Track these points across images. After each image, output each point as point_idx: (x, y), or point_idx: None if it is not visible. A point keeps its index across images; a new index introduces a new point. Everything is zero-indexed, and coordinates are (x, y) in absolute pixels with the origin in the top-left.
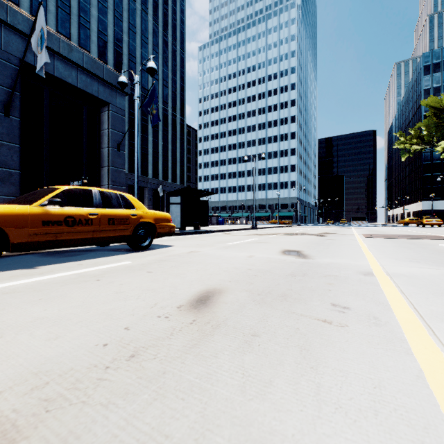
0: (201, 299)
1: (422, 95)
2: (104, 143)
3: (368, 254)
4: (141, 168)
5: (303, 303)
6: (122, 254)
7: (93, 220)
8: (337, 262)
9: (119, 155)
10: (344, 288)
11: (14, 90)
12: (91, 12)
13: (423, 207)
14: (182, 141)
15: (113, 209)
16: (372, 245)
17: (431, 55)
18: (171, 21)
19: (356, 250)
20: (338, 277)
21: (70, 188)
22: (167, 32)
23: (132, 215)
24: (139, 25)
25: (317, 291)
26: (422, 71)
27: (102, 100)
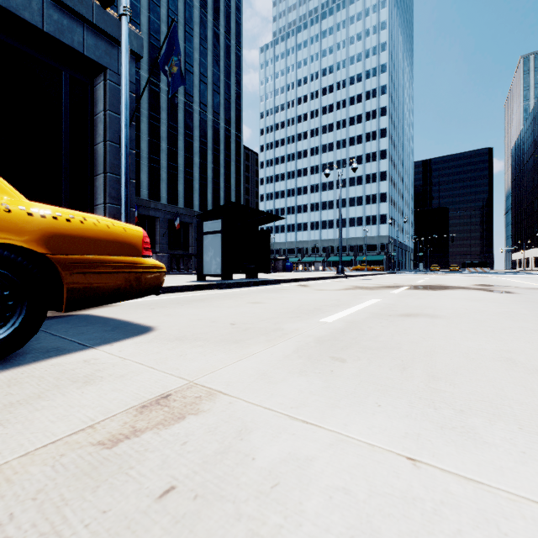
0: None
1: None
2: (98, 135)
3: None
4: (185, 198)
5: None
6: None
7: None
8: None
9: None
10: None
11: None
12: None
13: None
14: (237, 163)
15: None
16: None
17: None
18: (223, 8)
19: None
20: None
21: None
22: (218, 22)
23: None
24: (181, 12)
25: None
26: None
27: (92, 60)
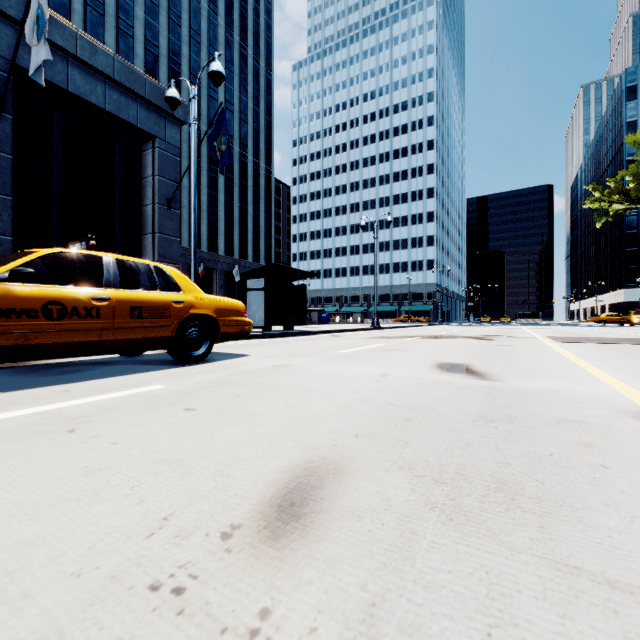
0: (291, 498)
1: (625, 130)
2: (147, 197)
3: (596, 372)
4: (209, 240)
5: (574, 520)
6: (155, 371)
7: (100, 310)
8: (554, 388)
9: (171, 216)
10: (633, 459)
11: (4, 111)
12: (136, 13)
13: (626, 298)
14: (267, 201)
15: (140, 290)
16: (585, 355)
17: (639, 71)
18: (251, 26)
19: (566, 364)
20: (589, 426)
21: (59, 251)
22: (246, 42)
23: (175, 302)
24: (205, 31)
25: (575, 468)
26: (624, 94)
27: (144, 131)
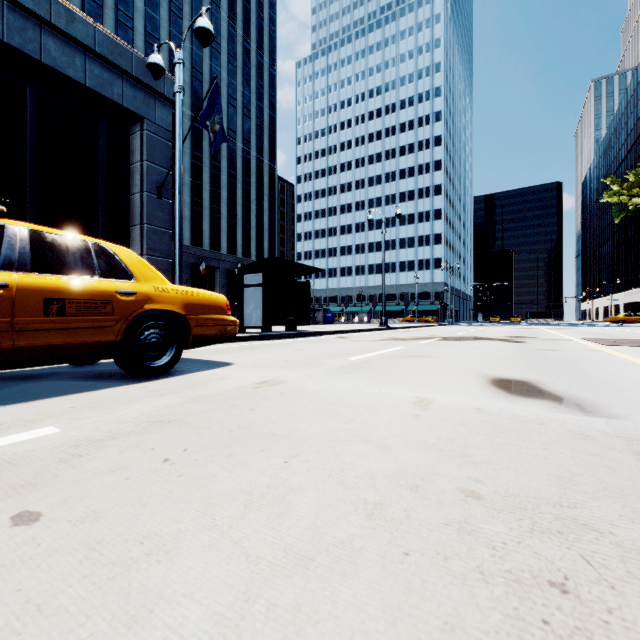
0: None
1: None
2: (135, 185)
3: None
4: (211, 238)
5: None
6: (82, 393)
7: None
8: None
9: (161, 206)
10: None
11: None
12: (135, 4)
13: None
14: (271, 198)
15: (65, 276)
16: None
17: None
18: (255, 19)
19: None
20: None
21: None
22: (249, 36)
23: (121, 293)
24: None
25: None
26: None
27: (130, 111)
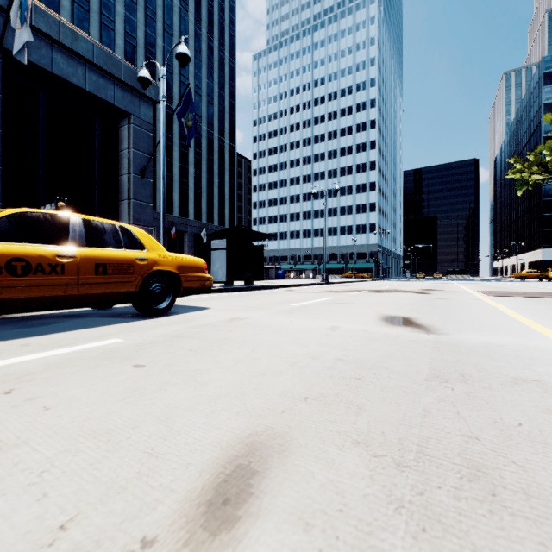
0: (225, 491)
1: (542, 111)
2: (123, 168)
3: (534, 325)
4: (180, 207)
5: None
6: (118, 324)
7: (65, 267)
8: (499, 342)
9: (144, 185)
10: None
11: None
12: (116, 9)
13: (543, 257)
14: (231, 173)
15: (105, 248)
16: (517, 308)
17: None
18: (217, 21)
19: (503, 317)
20: (549, 387)
21: (25, 211)
22: (213, 35)
23: (139, 259)
24: (177, 26)
25: None
26: (541, 80)
27: (120, 109)
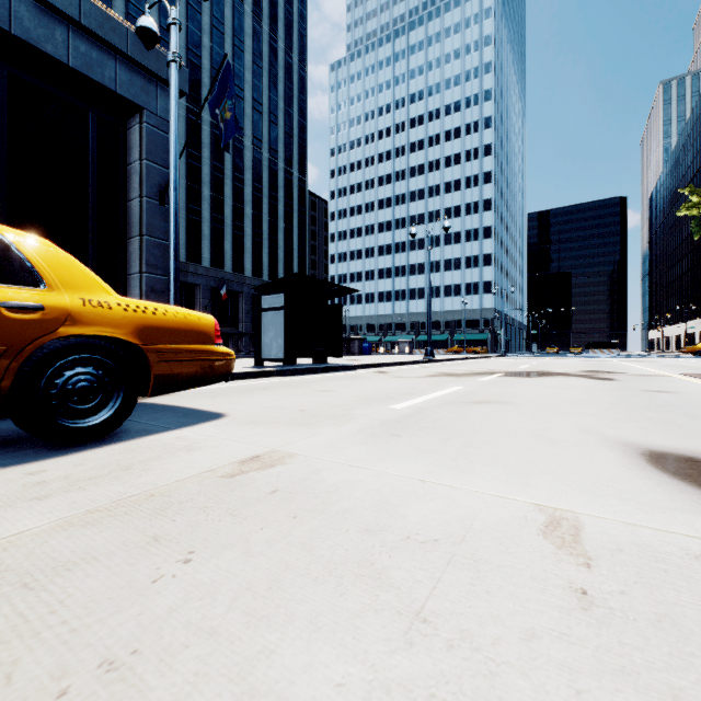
0: None
1: None
2: (133, 189)
3: None
4: (233, 259)
5: None
6: None
7: None
8: None
9: (164, 214)
10: None
11: None
12: None
13: None
14: (301, 215)
15: None
16: None
17: None
18: (283, 15)
19: None
20: None
21: None
22: (277, 33)
23: (10, 307)
24: (229, 20)
25: None
26: None
27: (126, 99)
